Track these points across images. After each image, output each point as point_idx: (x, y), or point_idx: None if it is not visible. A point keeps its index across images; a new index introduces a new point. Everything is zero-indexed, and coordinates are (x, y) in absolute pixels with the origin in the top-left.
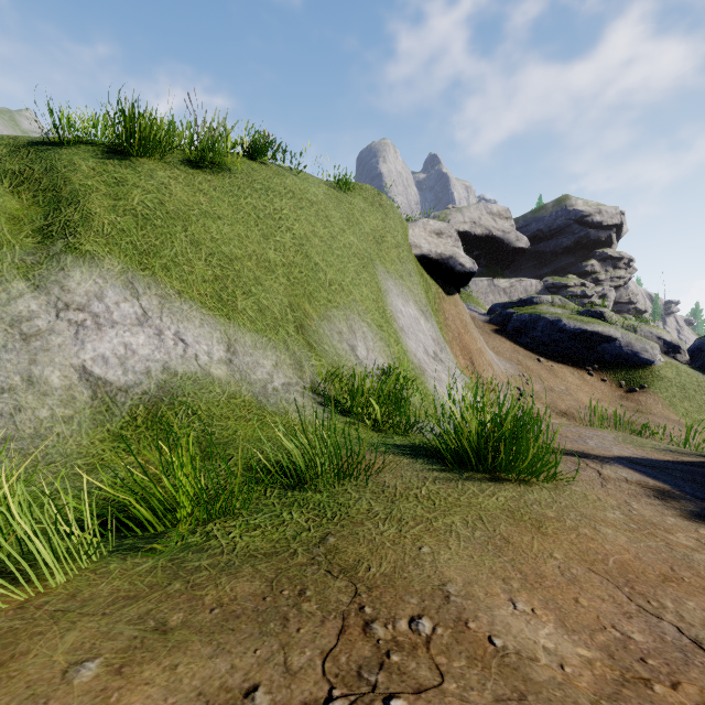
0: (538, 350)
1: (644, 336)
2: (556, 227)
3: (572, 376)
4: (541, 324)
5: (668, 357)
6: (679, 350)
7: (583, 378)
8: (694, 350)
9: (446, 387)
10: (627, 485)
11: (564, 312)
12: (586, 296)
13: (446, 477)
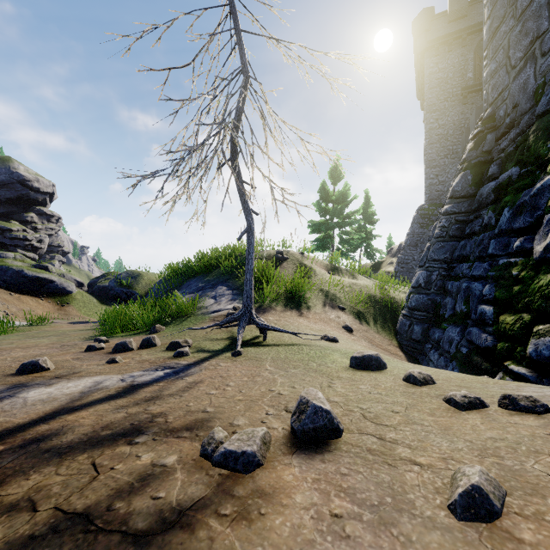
0: (8, 288)
1: (69, 279)
2: (1, 181)
3: (32, 301)
4: (10, 272)
5: (79, 289)
6: (84, 285)
7: (39, 302)
8: (90, 285)
9: (24, 311)
10: (66, 323)
11: (24, 264)
12: (28, 240)
13: (35, 326)
